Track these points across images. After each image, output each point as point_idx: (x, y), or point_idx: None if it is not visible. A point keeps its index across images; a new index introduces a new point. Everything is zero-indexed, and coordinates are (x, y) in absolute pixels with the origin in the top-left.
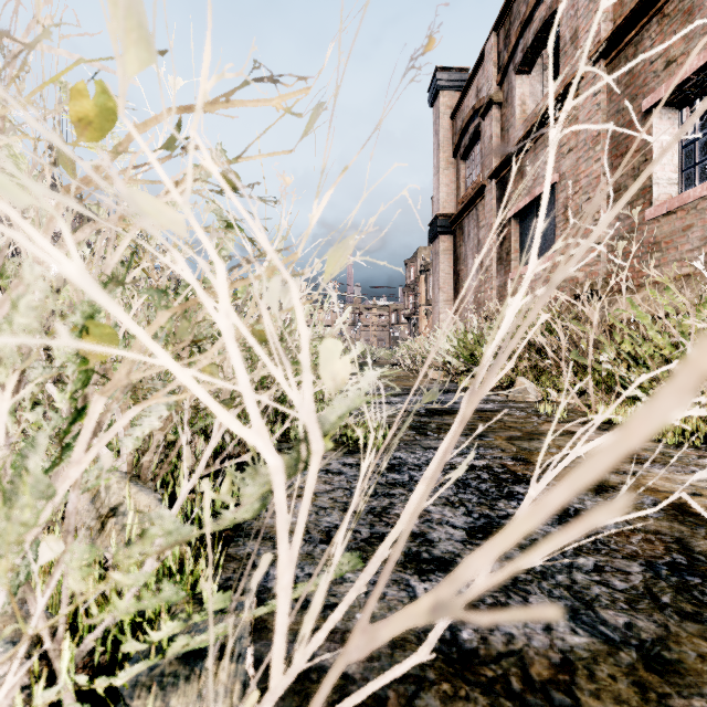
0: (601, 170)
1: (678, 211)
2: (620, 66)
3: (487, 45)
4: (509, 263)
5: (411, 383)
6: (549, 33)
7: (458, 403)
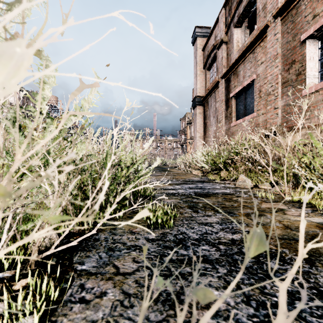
0: (278, 72)
1: (320, 91)
2: (288, 20)
3: (220, 14)
4: (231, 118)
5: (184, 177)
6: (250, 7)
7: (211, 189)
